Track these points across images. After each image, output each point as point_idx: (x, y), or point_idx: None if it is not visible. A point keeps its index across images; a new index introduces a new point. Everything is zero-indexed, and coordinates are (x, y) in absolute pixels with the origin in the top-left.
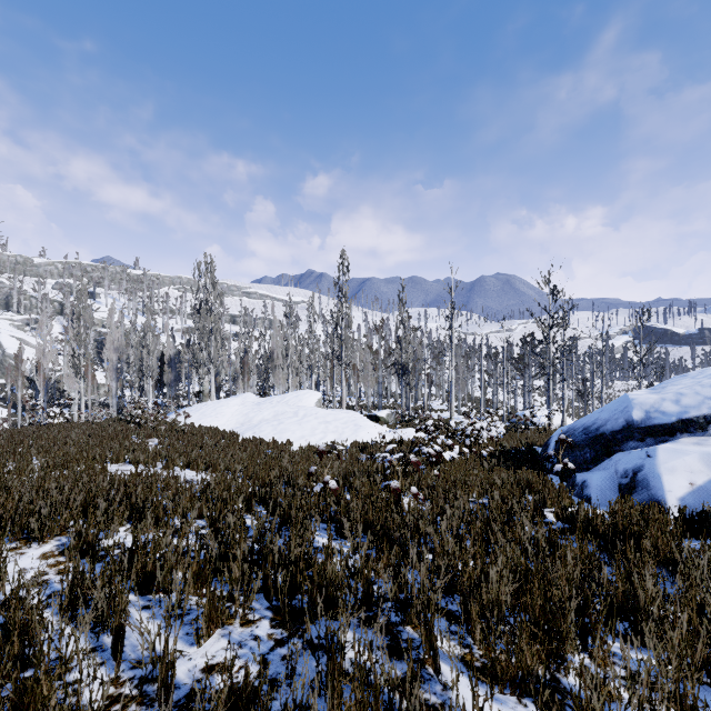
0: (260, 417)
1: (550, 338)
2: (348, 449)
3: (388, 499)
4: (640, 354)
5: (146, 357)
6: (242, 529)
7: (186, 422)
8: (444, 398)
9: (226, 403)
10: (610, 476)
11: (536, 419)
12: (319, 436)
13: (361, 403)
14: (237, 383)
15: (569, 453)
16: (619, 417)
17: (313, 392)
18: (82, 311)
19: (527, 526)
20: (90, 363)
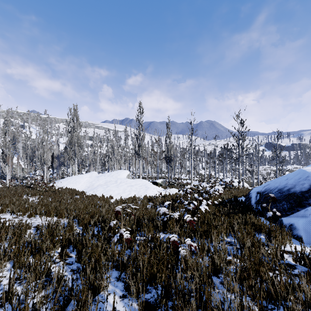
0: (98, 183)
1: (239, 144)
2: (141, 200)
3: (166, 241)
4: (277, 153)
5: (42, 154)
6: (26, 302)
7: (56, 187)
8: (187, 173)
9: (81, 177)
10: (310, 221)
11: (230, 183)
12: (127, 193)
13: (149, 176)
14: (90, 167)
15: (271, 204)
16: (304, 183)
17: (125, 171)
18: (7, 130)
19: (307, 292)
20: (10, 157)
